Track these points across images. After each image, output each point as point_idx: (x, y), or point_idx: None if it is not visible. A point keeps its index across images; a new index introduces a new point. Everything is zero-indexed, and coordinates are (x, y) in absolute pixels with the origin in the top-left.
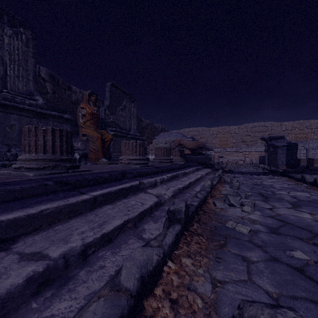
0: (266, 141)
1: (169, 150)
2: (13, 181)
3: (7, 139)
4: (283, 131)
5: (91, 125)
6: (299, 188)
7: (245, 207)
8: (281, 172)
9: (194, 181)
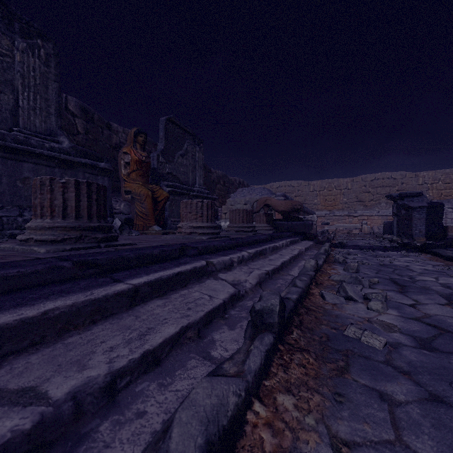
0: (394, 200)
1: (251, 214)
2: (10, 261)
3: (18, 198)
4: (420, 185)
5: (137, 178)
6: (452, 271)
7: (372, 303)
8: (420, 246)
9: (288, 259)
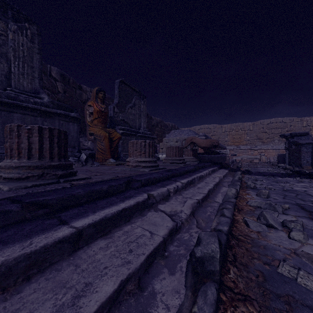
0: (286, 138)
1: (182, 150)
2: None
3: None
4: (304, 127)
5: (98, 123)
6: None
7: (294, 233)
8: (311, 173)
9: (213, 187)
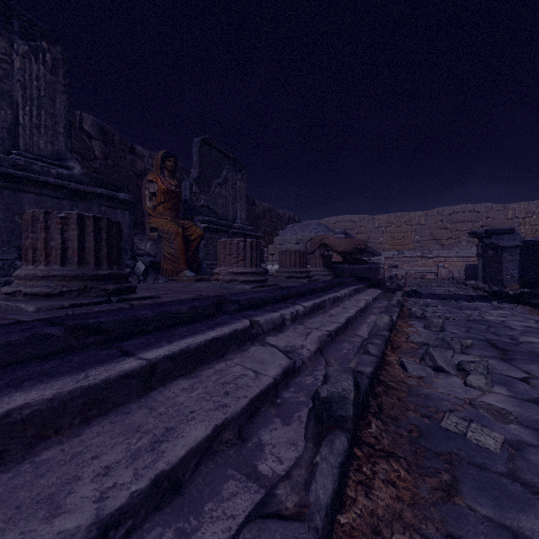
0: (479, 238)
1: (305, 256)
2: None
3: (17, 237)
4: (509, 220)
5: (165, 212)
6: None
7: (472, 377)
8: (516, 295)
9: (354, 314)
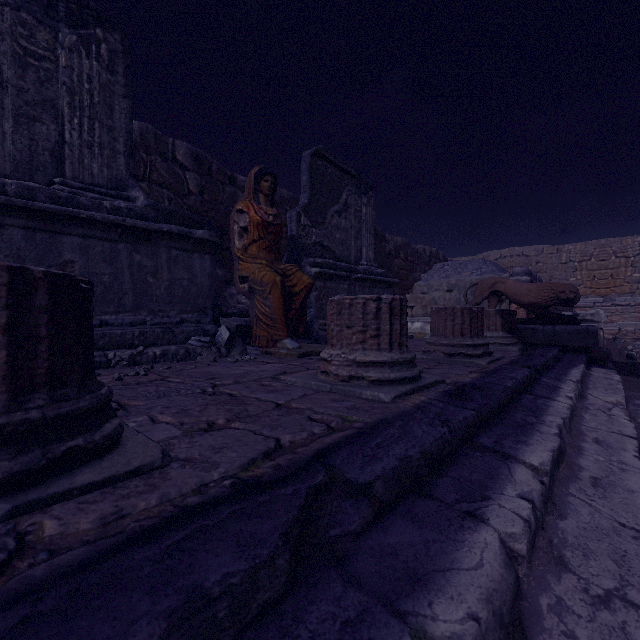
0: None
1: (480, 317)
2: None
3: None
4: None
5: (260, 253)
6: None
7: None
8: None
9: None
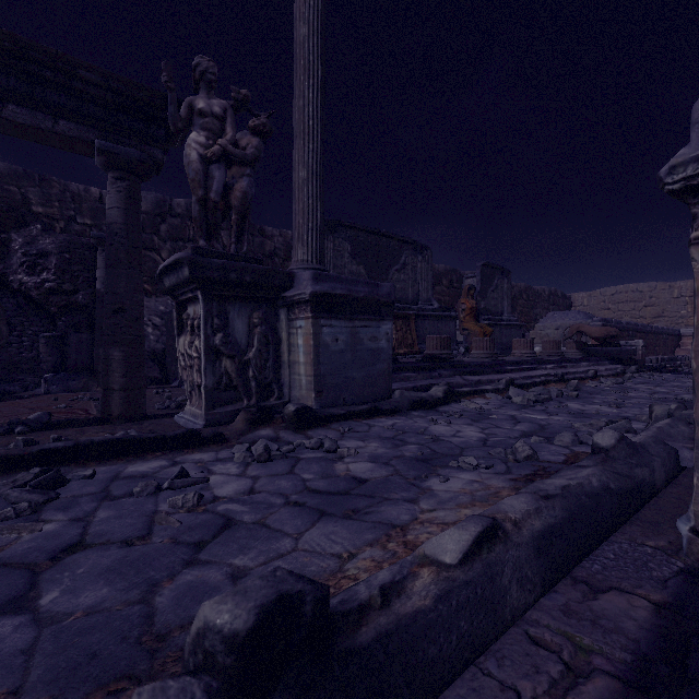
0: None
1: (559, 344)
2: (492, 361)
3: (424, 338)
4: None
5: (470, 319)
6: None
7: (606, 382)
8: None
9: (580, 371)
